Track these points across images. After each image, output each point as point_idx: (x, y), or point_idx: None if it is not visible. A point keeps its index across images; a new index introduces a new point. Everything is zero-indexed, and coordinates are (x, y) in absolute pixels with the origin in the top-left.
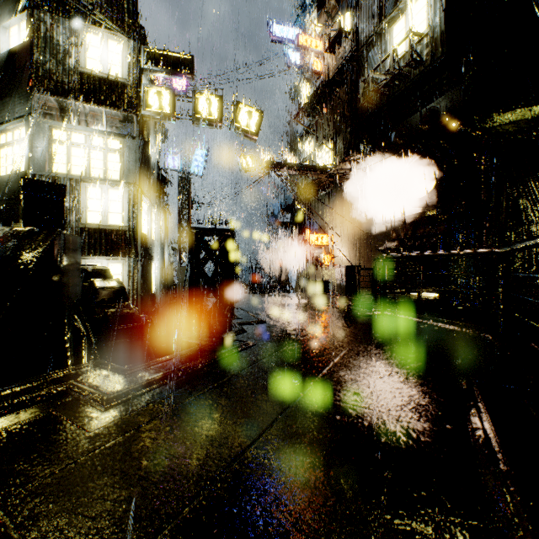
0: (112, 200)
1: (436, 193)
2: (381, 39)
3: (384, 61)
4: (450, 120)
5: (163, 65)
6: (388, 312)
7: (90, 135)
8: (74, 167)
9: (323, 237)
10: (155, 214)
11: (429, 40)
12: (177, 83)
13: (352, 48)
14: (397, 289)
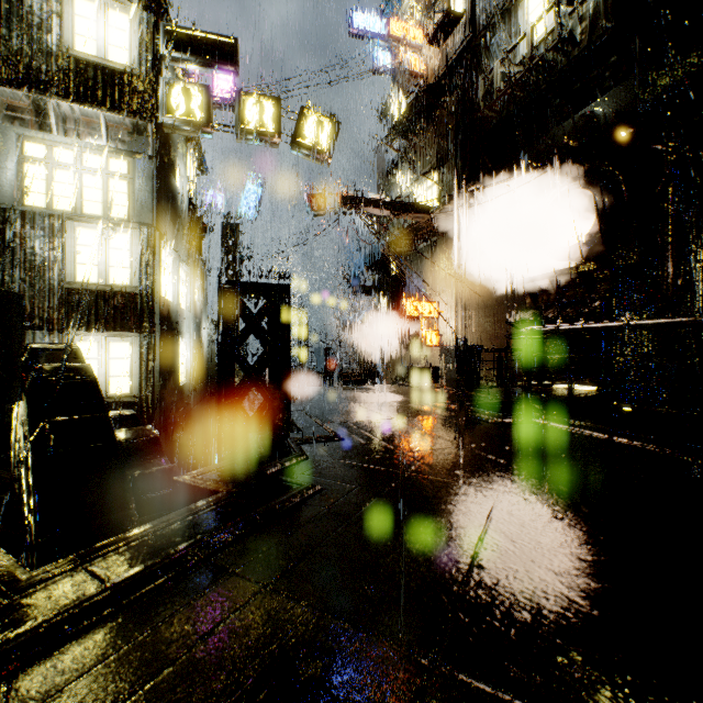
0: (115, 249)
1: (594, 238)
2: (510, 17)
3: (515, 50)
4: (617, 127)
5: (193, 51)
6: (537, 419)
7: (82, 151)
8: (58, 198)
9: (425, 305)
10: (186, 272)
11: (585, 11)
12: (220, 92)
13: (466, 36)
14: (533, 379)
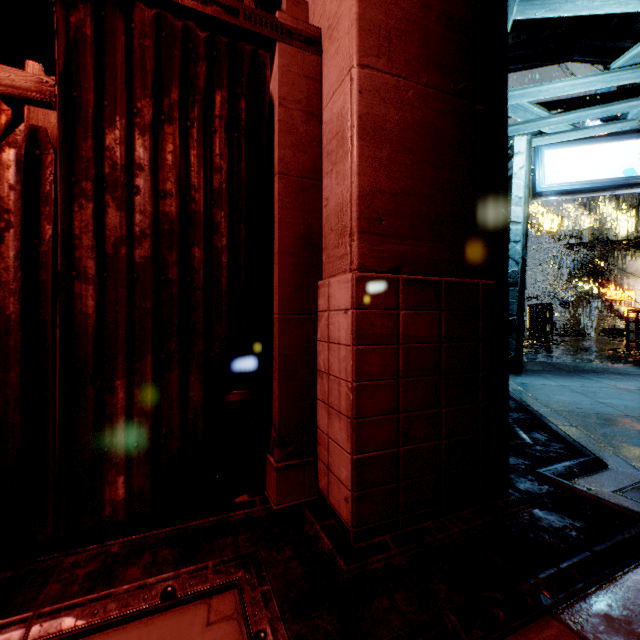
0: None
1: None
2: None
3: None
4: None
5: None
6: None
7: None
8: None
9: (623, 293)
10: None
11: None
12: None
13: None
14: None
